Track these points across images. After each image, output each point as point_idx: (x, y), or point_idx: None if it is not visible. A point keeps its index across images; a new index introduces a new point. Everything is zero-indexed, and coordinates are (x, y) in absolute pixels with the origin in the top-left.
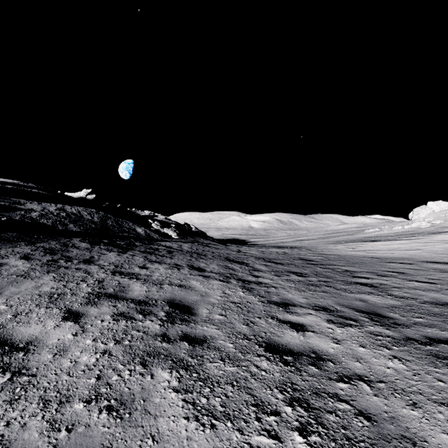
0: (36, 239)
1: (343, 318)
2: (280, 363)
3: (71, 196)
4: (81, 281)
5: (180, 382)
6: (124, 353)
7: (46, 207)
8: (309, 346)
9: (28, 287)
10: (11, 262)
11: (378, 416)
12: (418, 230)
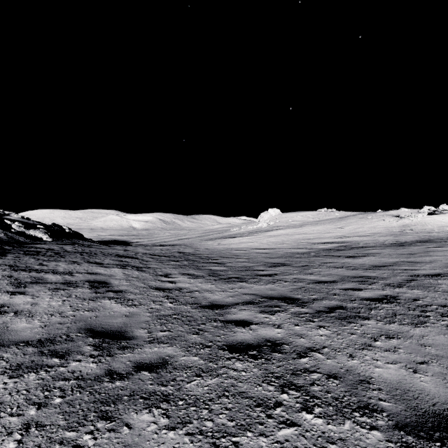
0: None
1: (196, 276)
2: (163, 292)
3: None
4: None
5: (117, 301)
6: (77, 299)
7: None
8: (177, 287)
9: None
10: None
11: (198, 297)
12: (260, 229)
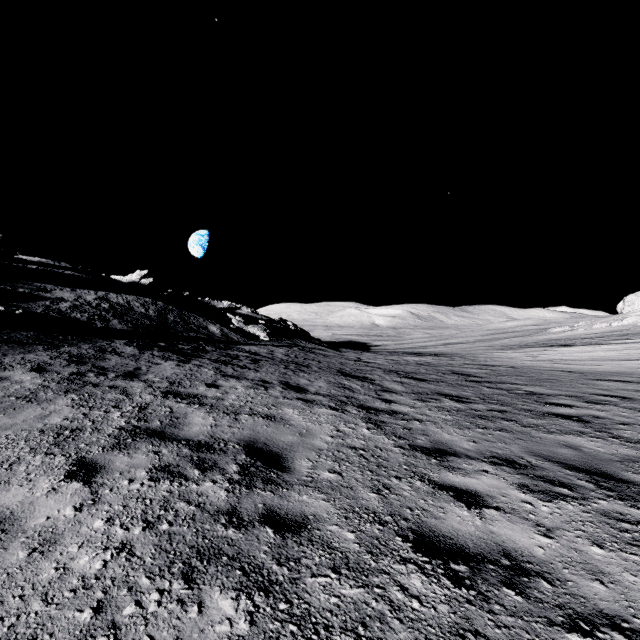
0: (60, 340)
1: (546, 481)
2: (445, 580)
3: (119, 280)
4: (113, 408)
5: (254, 624)
6: (157, 550)
7: (82, 295)
8: (496, 541)
9: (28, 417)
10: (15, 375)
11: None
12: (634, 329)
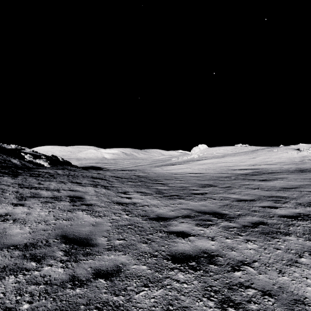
0: None
1: (146, 194)
2: (121, 206)
3: None
4: (2, 193)
5: (87, 213)
6: (59, 210)
7: None
8: (132, 202)
9: None
10: None
11: (147, 210)
12: (193, 159)
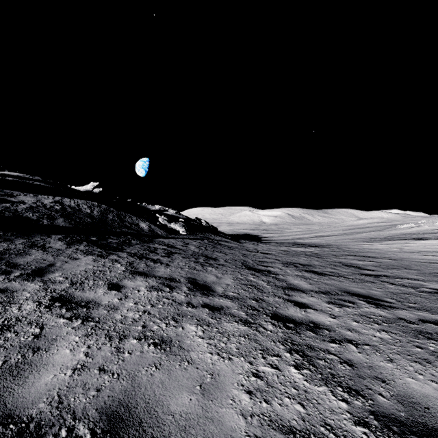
0: None
1: None
2: None
3: (77, 189)
4: None
5: None
6: None
7: (41, 199)
8: None
9: None
10: None
11: None
12: None
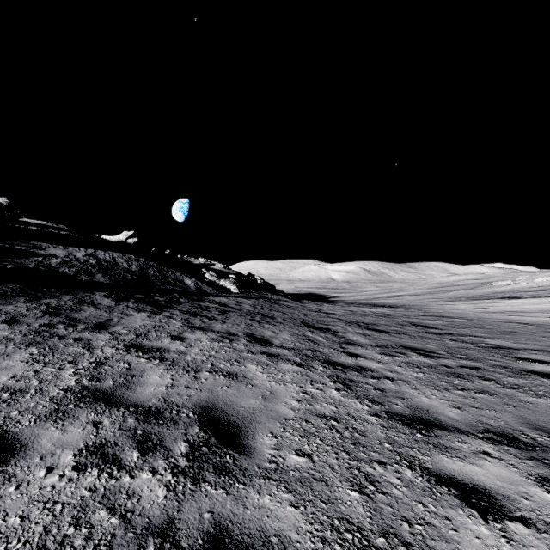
0: (43, 293)
1: None
2: None
3: (108, 240)
4: (68, 364)
5: None
6: None
7: (73, 252)
8: None
9: None
10: None
11: None
12: None
